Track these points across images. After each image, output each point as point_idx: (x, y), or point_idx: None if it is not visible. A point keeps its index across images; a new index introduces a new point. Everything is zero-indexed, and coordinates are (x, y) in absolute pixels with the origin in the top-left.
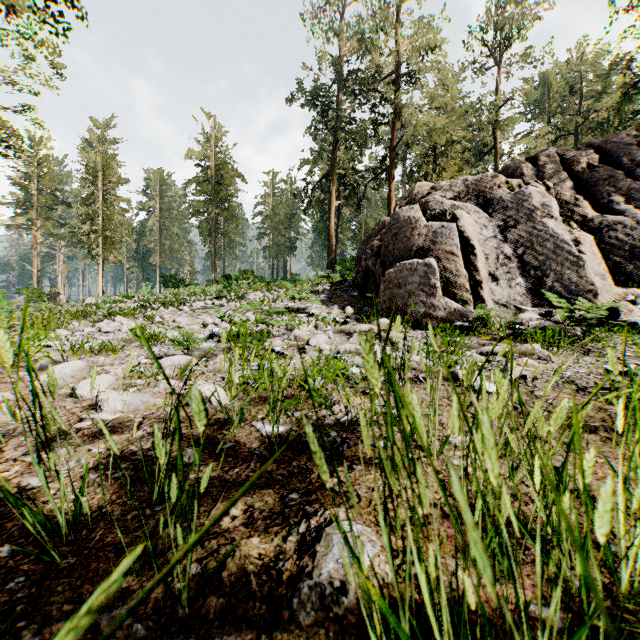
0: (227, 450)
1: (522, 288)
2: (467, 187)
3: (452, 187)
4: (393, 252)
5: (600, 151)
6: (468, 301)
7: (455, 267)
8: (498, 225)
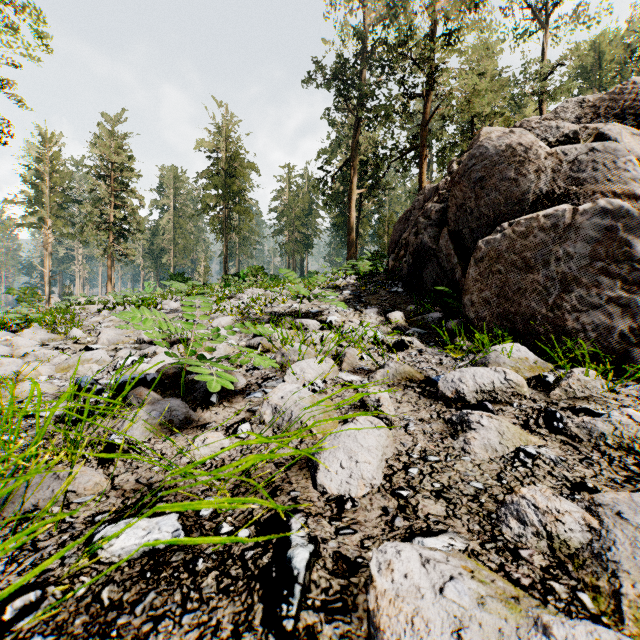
0: None
1: None
2: (593, 106)
3: (559, 114)
4: (477, 211)
5: None
6: None
7: None
8: None
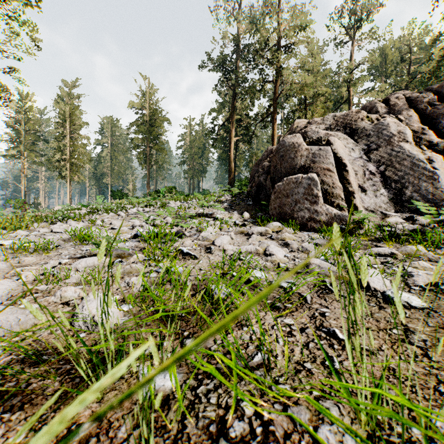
0: None
1: (385, 197)
2: (336, 120)
3: (324, 121)
4: (280, 170)
5: (437, 94)
6: (344, 208)
7: (331, 181)
8: (362, 149)
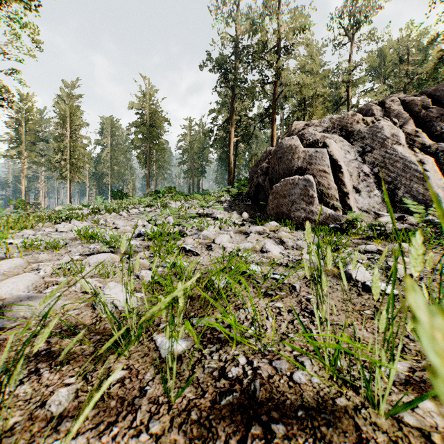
0: (113, 385)
1: (379, 198)
2: (333, 123)
3: (321, 123)
4: (278, 171)
5: (431, 97)
6: (338, 208)
7: (327, 182)
8: (358, 151)
